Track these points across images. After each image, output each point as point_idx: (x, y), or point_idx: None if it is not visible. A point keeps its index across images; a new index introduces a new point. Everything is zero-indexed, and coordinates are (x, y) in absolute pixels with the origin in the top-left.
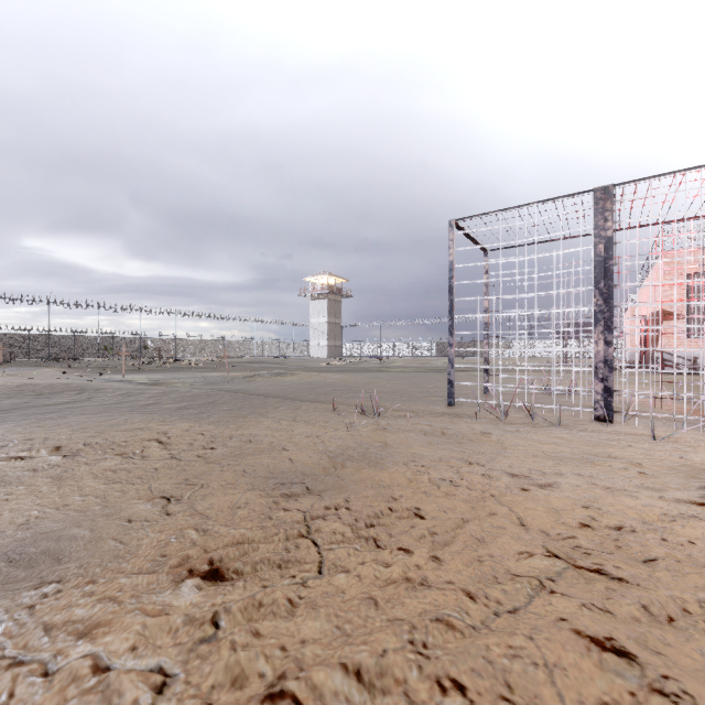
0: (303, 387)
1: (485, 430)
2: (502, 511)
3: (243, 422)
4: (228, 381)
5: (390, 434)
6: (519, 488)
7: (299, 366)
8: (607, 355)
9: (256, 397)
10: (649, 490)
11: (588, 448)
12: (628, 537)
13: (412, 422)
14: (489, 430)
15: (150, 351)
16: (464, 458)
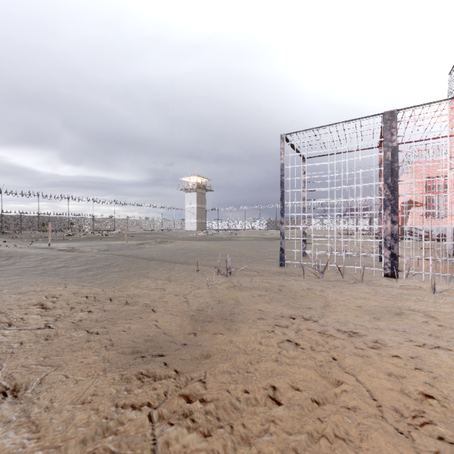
0: (178, 252)
1: (310, 286)
2: (350, 382)
3: (128, 282)
4: (125, 248)
5: (240, 291)
6: (353, 347)
7: (177, 236)
8: (393, 230)
9: (142, 260)
10: None
11: (391, 303)
12: None
13: (256, 280)
14: (313, 286)
15: (75, 226)
16: (300, 314)
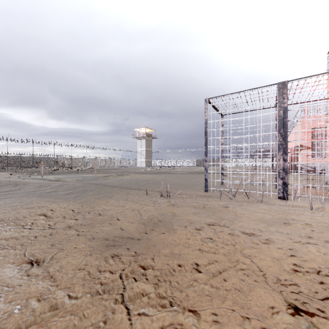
0: (132, 181)
1: (225, 205)
2: (247, 262)
3: (99, 201)
4: (95, 179)
5: (176, 208)
6: (251, 242)
7: (131, 171)
8: (284, 166)
9: (108, 187)
10: (322, 242)
11: (280, 215)
12: (327, 280)
13: (187, 201)
14: (227, 205)
15: (59, 164)
16: (217, 222)
